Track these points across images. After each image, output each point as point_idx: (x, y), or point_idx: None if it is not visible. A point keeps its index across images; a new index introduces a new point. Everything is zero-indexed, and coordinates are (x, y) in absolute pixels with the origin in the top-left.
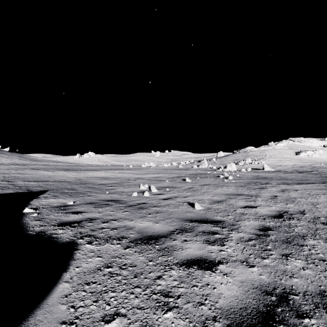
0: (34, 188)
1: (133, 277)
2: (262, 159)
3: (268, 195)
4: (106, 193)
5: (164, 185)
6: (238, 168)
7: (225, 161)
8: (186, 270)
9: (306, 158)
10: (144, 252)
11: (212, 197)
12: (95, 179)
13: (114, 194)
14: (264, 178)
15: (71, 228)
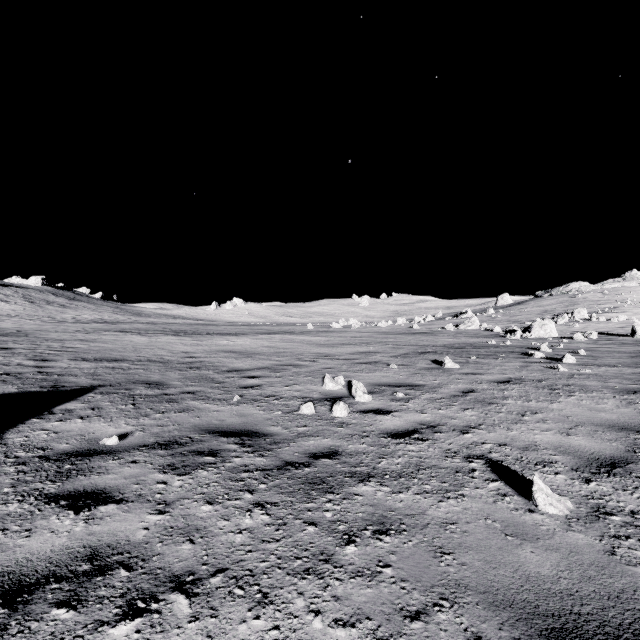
0: (76, 379)
1: None
2: (616, 309)
3: None
4: (232, 402)
5: (388, 377)
6: (559, 332)
7: (519, 314)
8: None
9: None
10: None
11: (566, 437)
12: (225, 356)
13: (252, 407)
14: None
15: None
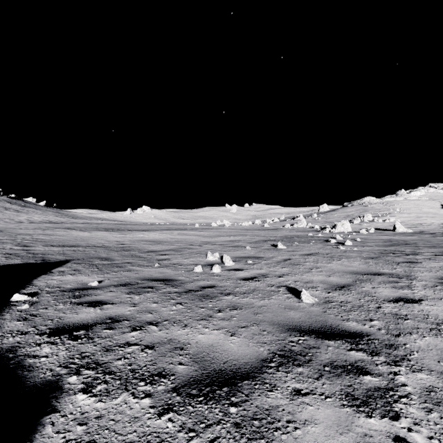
0: (54, 256)
1: None
2: (389, 214)
3: (431, 277)
4: (154, 267)
5: (245, 254)
6: (353, 229)
7: (332, 217)
8: None
9: None
10: (203, 432)
11: (328, 277)
12: (144, 243)
13: (166, 269)
14: (404, 243)
15: (69, 342)
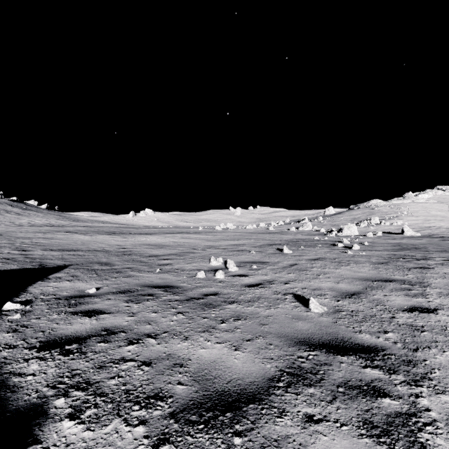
0: (52, 261)
1: None
2: (397, 217)
3: (445, 284)
4: (156, 272)
5: (249, 258)
6: (360, 232)
7: (338, 221)
8: None
9: None
10: None
11: (336, 284)
12: (146, 248)
13: (168, 274)
14: (414, 248)
15: (60, 358)
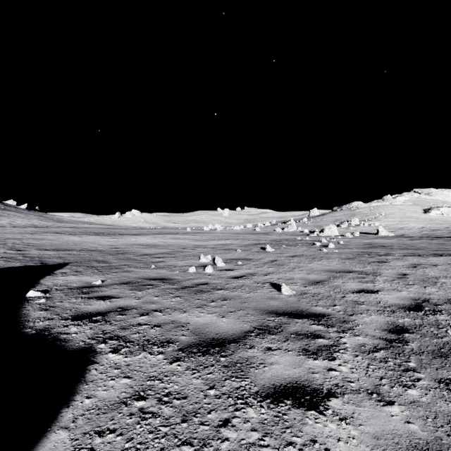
0: (51, 259)
1: (180, 420)
2: (375, 219)
3: (393, 273)
4: (151, 268)
5: (235, 256)
6: (340, 232)
7: (321, 222)
8: (273, 408)
9: (439, 218)
10: (202, 370)
11: (307, 275)
12: (138, 247)
13: (163, 270)
14: (382, 246)
15: (91, 324)
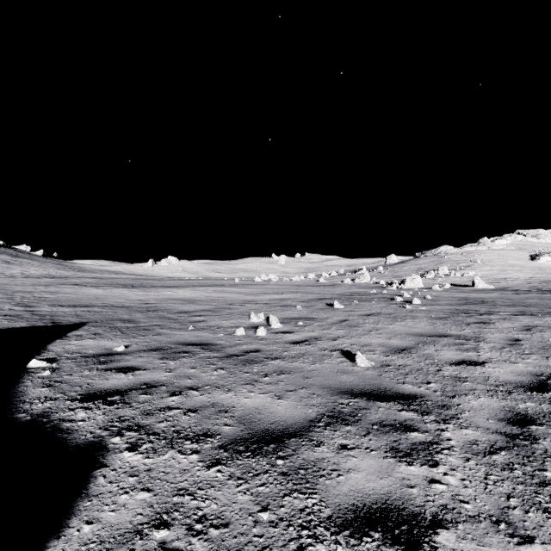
0: (66, 318)
1: None
2: (469, 267)
3: (501, 338)
4: (188, 330)
5: (295, 314)
6: (425, 284)
7: (401, 271)
8: (355, 546)
9: (550, 266)
10: (251, 480)
11: (388, 340)
12: (174, 303)
13: (203, 332)
14: (481, 302)
15: (105, 407)
